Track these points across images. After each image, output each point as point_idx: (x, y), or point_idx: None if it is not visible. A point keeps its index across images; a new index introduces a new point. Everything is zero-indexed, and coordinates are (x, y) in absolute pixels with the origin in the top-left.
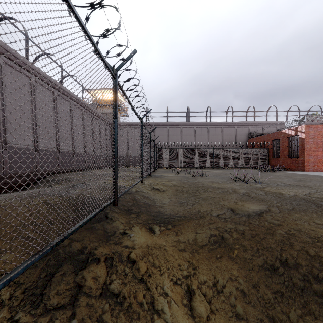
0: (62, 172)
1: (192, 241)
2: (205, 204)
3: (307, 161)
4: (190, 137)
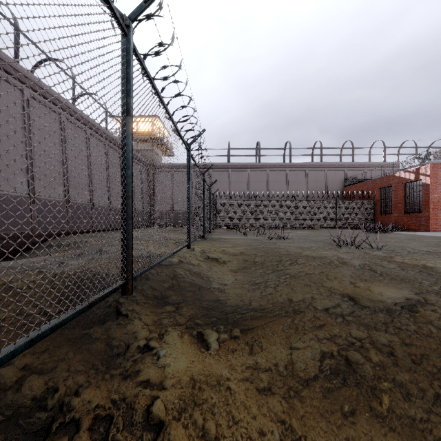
0: (74, 233)
1: (284, 368)
2: (297, 286)
3: (434, 217)
4: (261, 185)
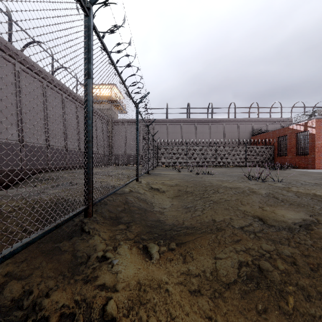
0: (53, 170)
1: (210, 274)
2: (219, 210)
3: (318, 158)
4: (191, 134)
